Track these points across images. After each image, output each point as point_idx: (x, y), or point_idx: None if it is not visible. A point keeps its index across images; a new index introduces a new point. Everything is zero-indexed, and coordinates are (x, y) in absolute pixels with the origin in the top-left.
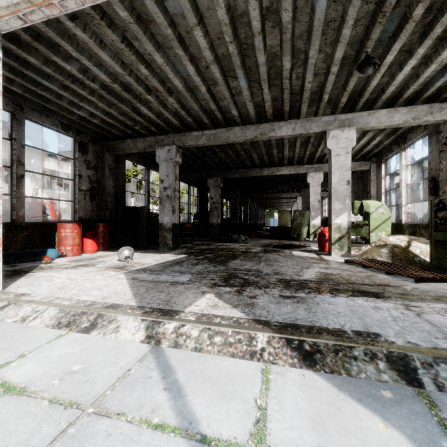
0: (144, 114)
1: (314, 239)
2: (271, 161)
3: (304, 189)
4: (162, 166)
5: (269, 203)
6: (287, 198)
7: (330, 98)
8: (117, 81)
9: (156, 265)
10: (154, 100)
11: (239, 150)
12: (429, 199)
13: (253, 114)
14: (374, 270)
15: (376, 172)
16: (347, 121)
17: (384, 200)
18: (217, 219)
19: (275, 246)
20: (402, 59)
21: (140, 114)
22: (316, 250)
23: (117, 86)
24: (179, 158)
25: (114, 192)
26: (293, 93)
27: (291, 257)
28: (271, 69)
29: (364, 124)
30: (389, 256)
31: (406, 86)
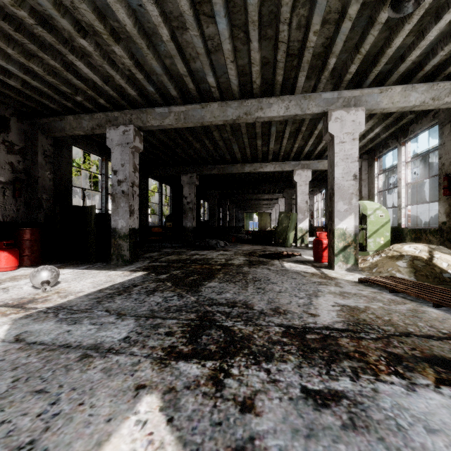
0: (85, 77)
1: (301, 245)
2: (254, 156)
3: (287, 190)
4: (115, 152)
5: (248, 205)
6: (267, 200)
7: (334, 66)
8: (24, 5)
9: (88, 295)
10: (93, 50)
11: (217, 139)
12: (439, 200)
13: (235, 85)
14: (409, 298)
15: (368, 171)
16: (353, 99)
17: (377, 201)
18: (192, 222)
19: (261, 255)
20: (442, 4)
21: (78, 75)
22: (311, 260)
23: (26, 15)
24: (139, 143)
25: (53, 186)
26: (290, 54)
27: (285, 273)
28: (264, 5)
29: (373, 104)
30: (410, 272)
31: (432, 52)
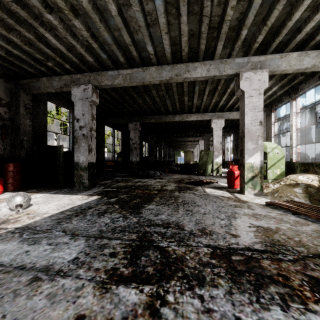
0: (54, 47)
1: (217, 174)
2: (181, 109)
3: (205, 134)
4: (78, 105)
5: (177, 145)
6: (191, 141)
7: (245, 37)
8: None
9: (52, 216)
10: (58, 24)
11: (155, 96)
12: None
13: (168, 53)
14: (310, 219)
15: (266, 120)
16: (259, 63)
17: (273, 142)
18: (136, 157)
19: (187, 182)
20: None
21: (48, 45)
22: (225, 186)
23: None
24: (95, 98)
25: (32, 131)
26: (211, 27)
27: (207, 197)
28: None
29: (275, 67)
30: (305, 197)
31: None
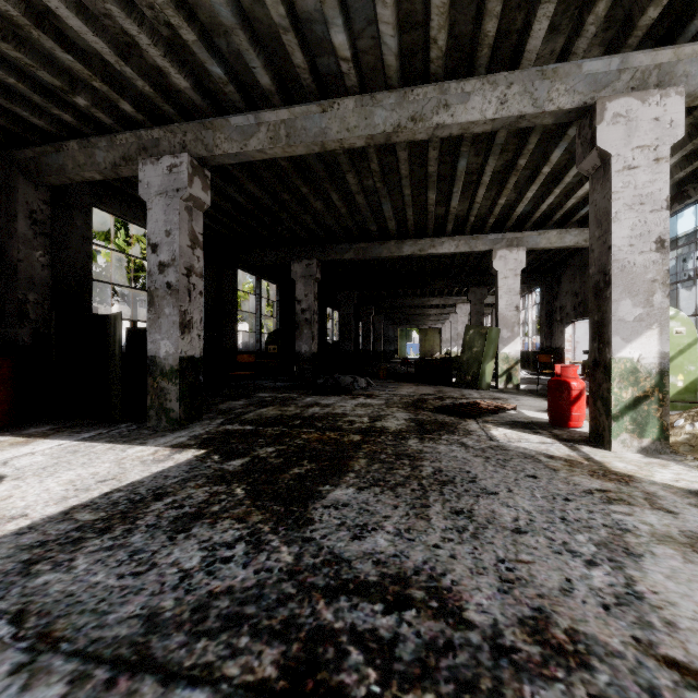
0: (84, 49)
1: (507, 386)
2: (419, 226)
3: (474, 288)
4: (154, 209)
5: (405, 316)
6: (436, 308)
7: None
8: None
9: (26, 531)
10: None
11: (354, 191)
12: None
13: (392, 53)
14: None
15: None
16: (656, 72)
17: None
18: (310, 344)
19: (438, 408)
20: None
21: (65, 41)
22: (542, 421)
23: None
24: (201, 191)
25: (51, 279)
26: None
27: (505, 458)
28: None
29: None
30: None
31: None
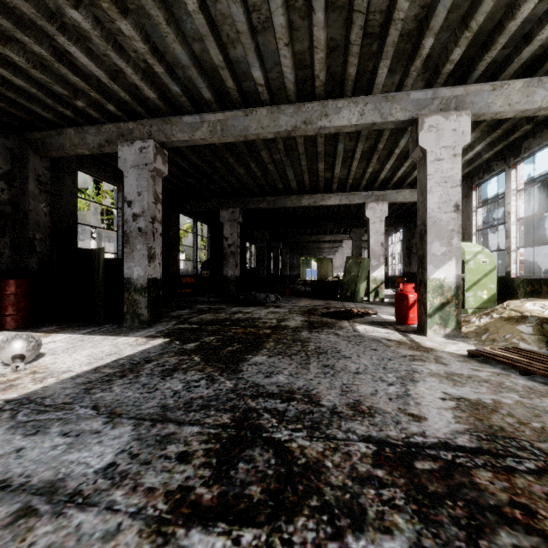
0: (86, 73)
1: (375, 300)
2: (313, 185)
3: (355, 229)
4: (130, 177)
5: (306, 249)
6: (329, 242)
7: (429, 52)
8: None
9: (76, 377)
10: (91, 28)
11: (266, 162)
12: None
13: (291, 82)
14: None
15: (462, 204)
16: (454, 100)
17: (475, 242)
18: (234, 270)
19: (324, 313)
20: None
21: (75, 69)
22: (391, 321)
23: None
24: (161, 165)
25: (51, 223)
26: (368, 33)
27: (361, 341)
28: None
29: (482, 107)
30: (540, 341)
31: None
